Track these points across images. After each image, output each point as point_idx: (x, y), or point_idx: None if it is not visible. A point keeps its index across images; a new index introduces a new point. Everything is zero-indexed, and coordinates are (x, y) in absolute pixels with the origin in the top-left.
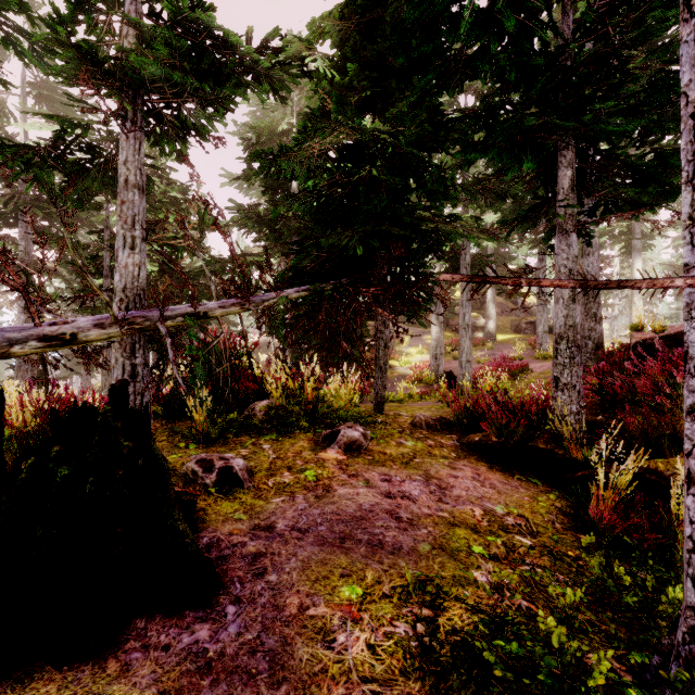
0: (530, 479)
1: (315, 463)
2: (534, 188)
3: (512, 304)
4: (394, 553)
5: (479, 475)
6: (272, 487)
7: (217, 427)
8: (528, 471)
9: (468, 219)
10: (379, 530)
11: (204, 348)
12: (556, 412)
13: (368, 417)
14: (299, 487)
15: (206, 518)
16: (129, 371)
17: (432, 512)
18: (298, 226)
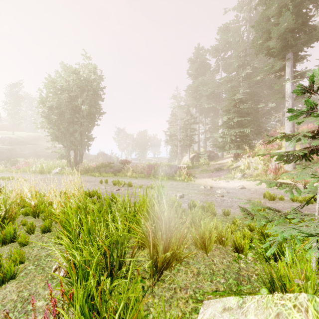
0: None
1: None
2: None
3: None
4: None
5: None
6: None
7: None
8: None
9: None
10: None
11: None
12: None
13: None
14: None
15: None
16: None
17: None
18: None
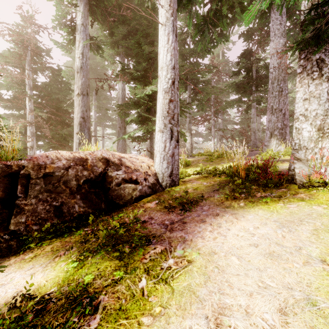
0: None
1: None
2: None
3: None
4: None
5: None
6: None
7: None
8: None
9: None
10: None
11: None
12: None
13: None
14: None
15: None
16: None
17: None
18: None
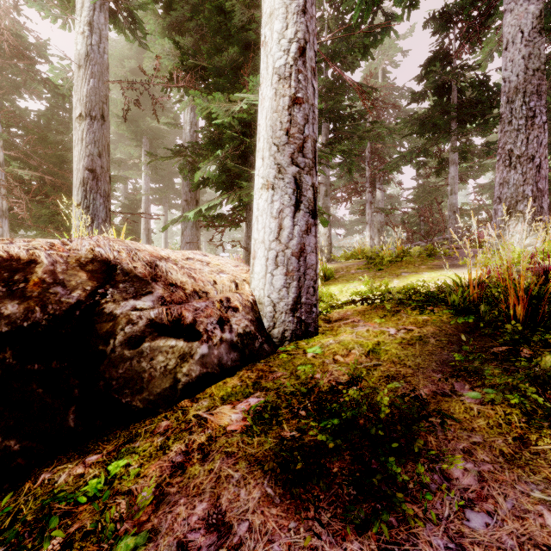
0: None
1: None
2: None
3: None
4: None
5: None
6: None
7: None
8: None
9: None
10: None
11: None
12: None
13: None
14: None
15: None
16: None
17: None
18: None
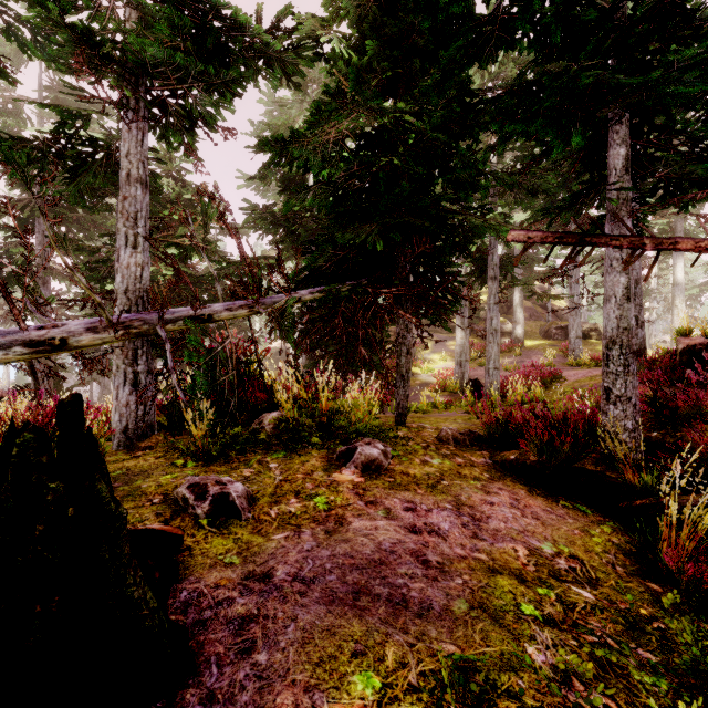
0: (577, 506)
1: (327, 486)
2: (577, 173)
3: (540, 308)
4: (422, 615)
5: (518, 501)
6: (274, 518)
7: (219, 442)
8: (574, 497)
9: (496, 216)
10: (402, 580)
11: (207, 354)
12: (607, 428)
13: (389, 431)
14: (306, 518)
15: (191, 561)
16: (131, 380)
17: (467, 552)
18: (315, 227)
